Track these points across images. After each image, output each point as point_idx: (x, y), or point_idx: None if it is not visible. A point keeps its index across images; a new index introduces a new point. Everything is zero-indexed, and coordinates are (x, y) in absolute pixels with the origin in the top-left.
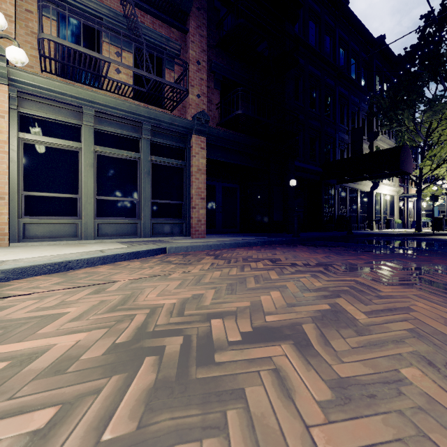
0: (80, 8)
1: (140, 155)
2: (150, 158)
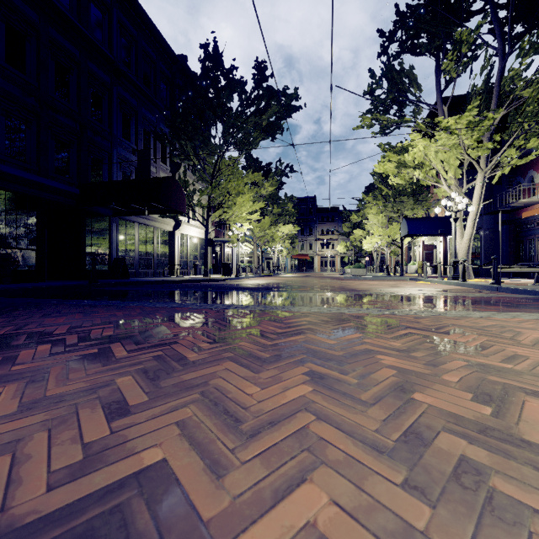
0: None
1: None
2: None
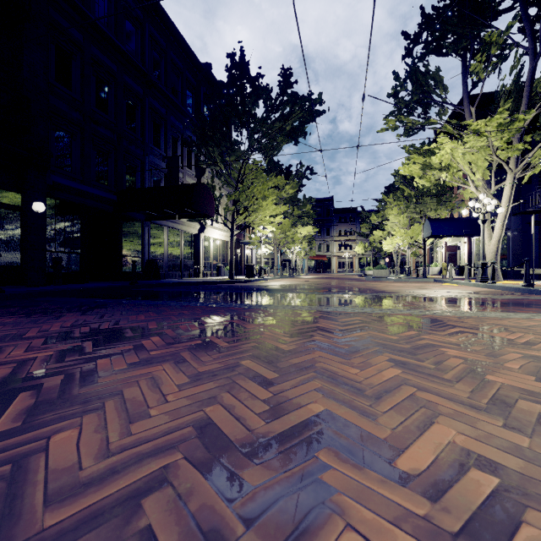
0: None
1: None
2: None
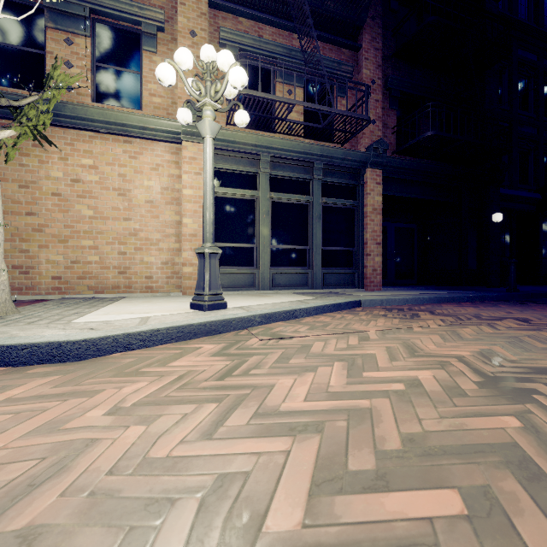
0: (257, 53)
1: (311, 198)
2: (321, 201)
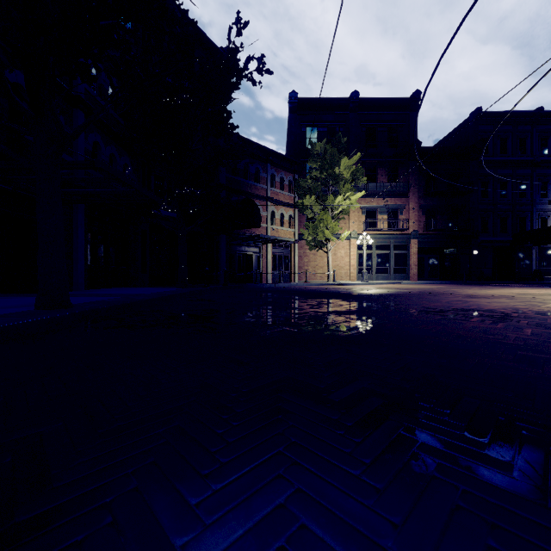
0: (372, 208)
1: (390, 251)
2: (393, 252)
